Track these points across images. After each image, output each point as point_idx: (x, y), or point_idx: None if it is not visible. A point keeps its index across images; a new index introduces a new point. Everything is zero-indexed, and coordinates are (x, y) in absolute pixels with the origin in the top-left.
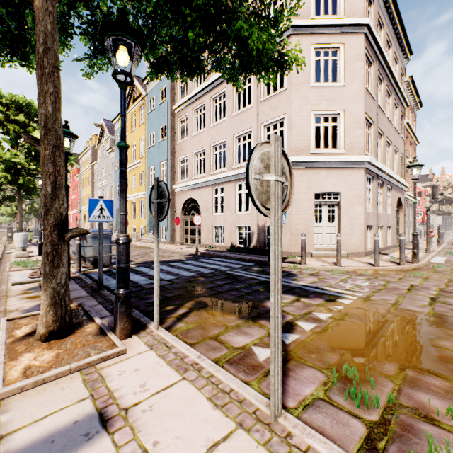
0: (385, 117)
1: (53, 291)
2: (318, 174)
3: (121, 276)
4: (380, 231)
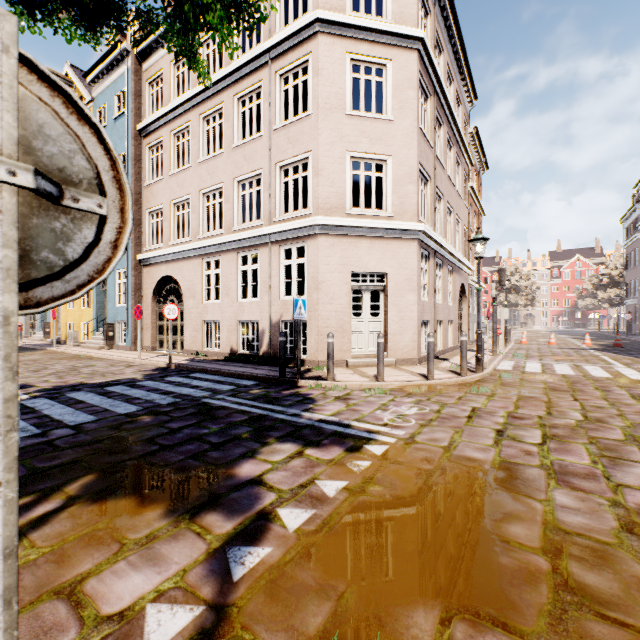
0: (445, 175)
1: None
2: (357, 245)
3: None
4: (439, 328)
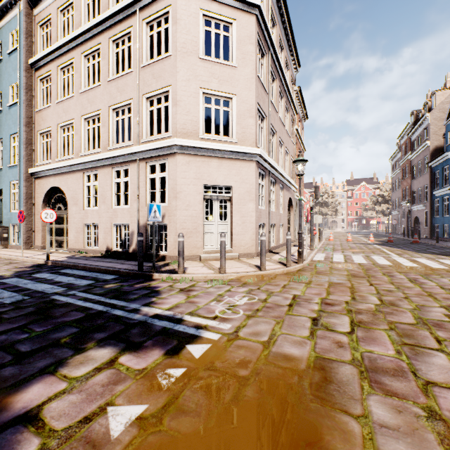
0: (277, 116)
1: None
2: (209, 163)
3: None
4: (273, 230)
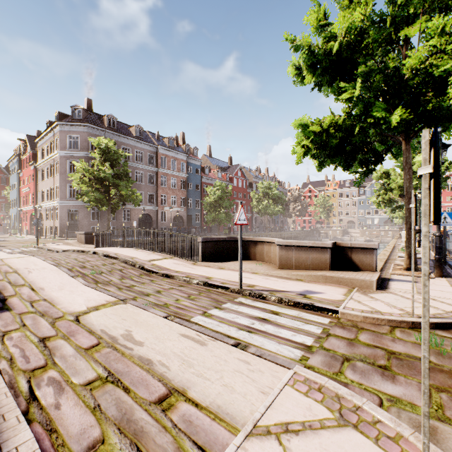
0: None
1: (408, 253)
2: None
3: (436, 250)
4: None
